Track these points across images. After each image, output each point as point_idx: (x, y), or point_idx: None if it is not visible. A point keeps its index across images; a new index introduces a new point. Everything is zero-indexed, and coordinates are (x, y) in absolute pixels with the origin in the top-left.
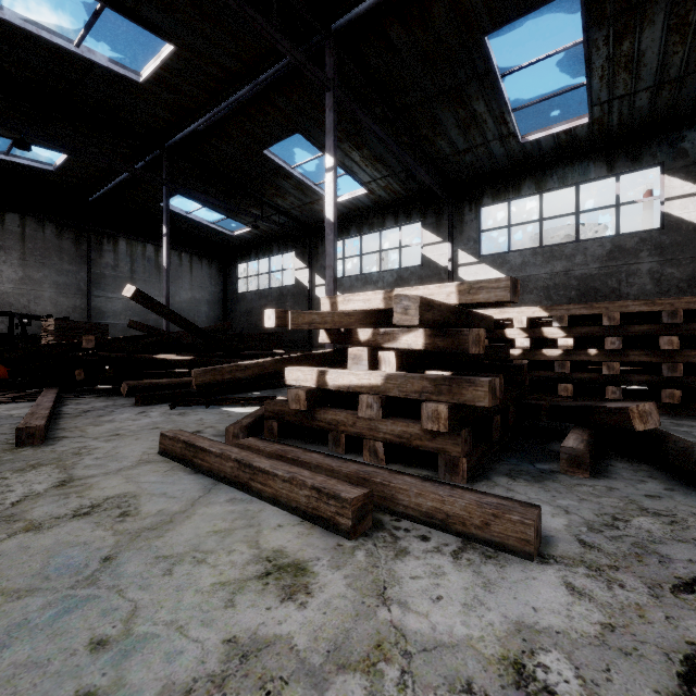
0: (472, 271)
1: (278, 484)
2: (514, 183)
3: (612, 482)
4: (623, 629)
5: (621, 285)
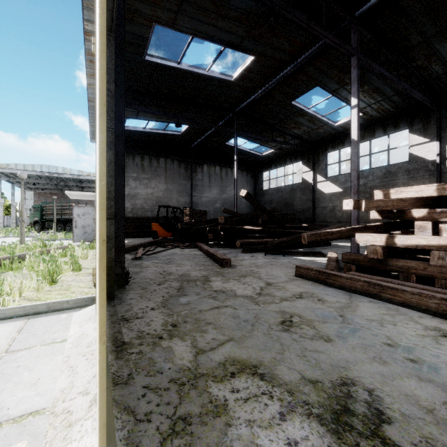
0: None
1: (407, 295)
2: None
3: None
4: None
5: None
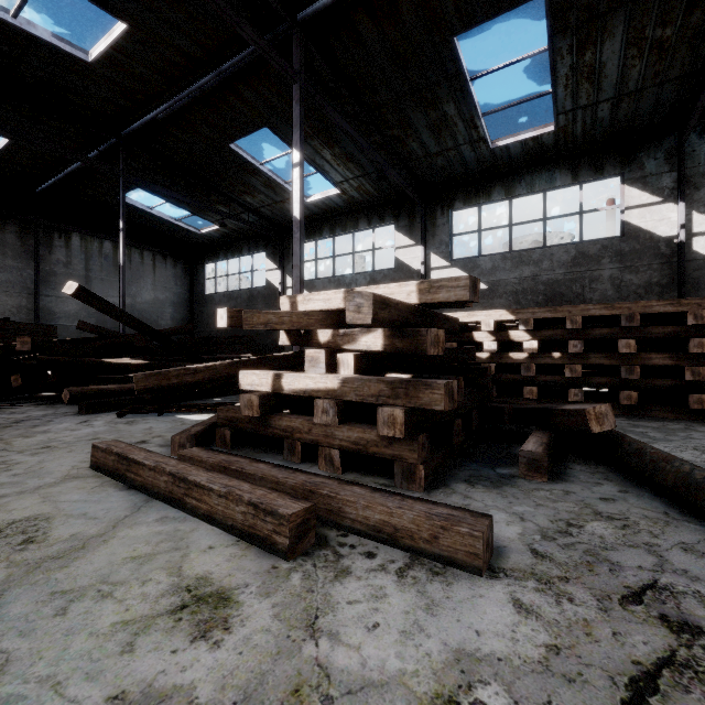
0: (444, 275)
1: (214, 500)
2: (485, 188)
3: (569, 485)
4: (569, 650)
5: (585, 290)
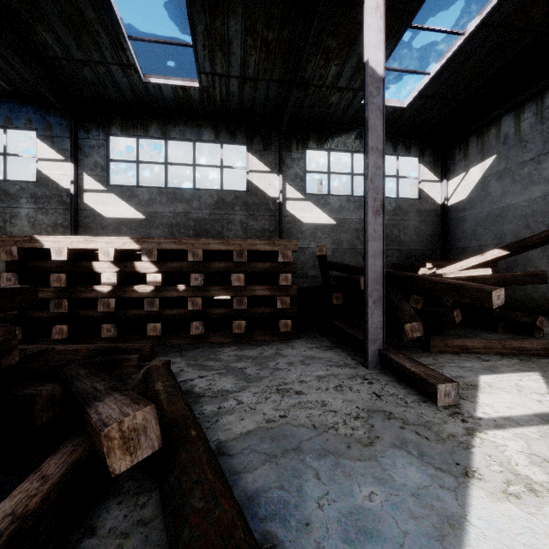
0: (100, 199)
1: None
2: (143, 122)
3: None
4: None
5: (224, 229)
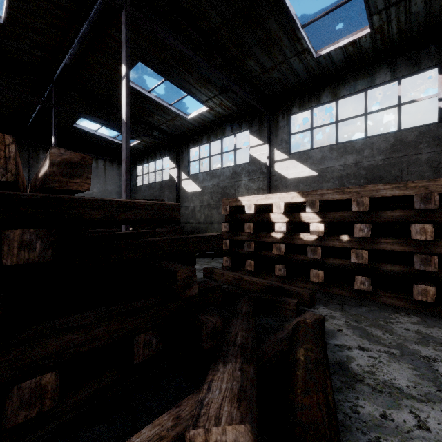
0: (284, 165)
1: None
2: (316, 93)
3: None
4: None
5: (403, 173)
